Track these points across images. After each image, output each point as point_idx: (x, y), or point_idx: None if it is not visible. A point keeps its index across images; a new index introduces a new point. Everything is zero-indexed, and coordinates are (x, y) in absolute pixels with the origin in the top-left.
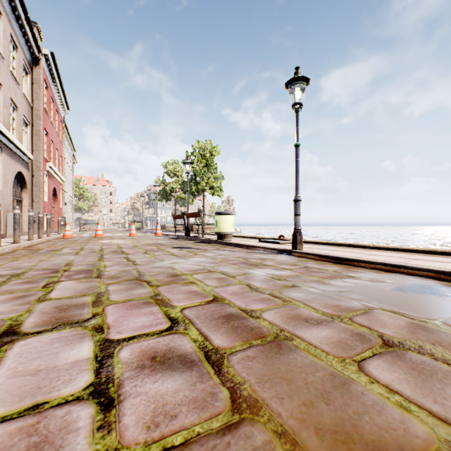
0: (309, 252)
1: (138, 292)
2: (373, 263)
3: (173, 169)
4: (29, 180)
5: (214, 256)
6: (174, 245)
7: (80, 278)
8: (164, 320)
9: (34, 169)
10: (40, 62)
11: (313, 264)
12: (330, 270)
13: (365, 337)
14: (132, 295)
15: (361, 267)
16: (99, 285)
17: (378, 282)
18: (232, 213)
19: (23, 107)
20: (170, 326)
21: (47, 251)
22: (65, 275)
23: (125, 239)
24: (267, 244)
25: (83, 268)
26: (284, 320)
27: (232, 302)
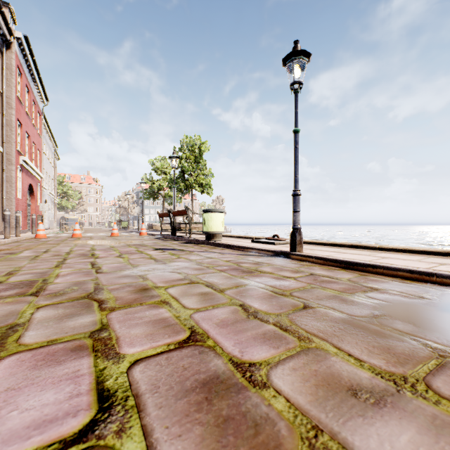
0: (311, 255)
1: (75, 324)
2: (394, 270)
3: (161, 166)
4: None
5: (200, 259)
6: (156, 246)
7: (7, 296)
8: (87, 399)
9: (5, 163)
10: (12, 45)
11: (319, 270)
12: (343, 278)
13: None
14: (63, 330)
15: (378, 274)
16: (25, 310)
17: (416, 299)
18: (221, 211)
19: None
20: (90, 422)
21: (1, 255)
22: None
23: (105, 239)
24: (260, 245)
25: (25, 279)
26: (312, 392)
27: (219, 344)
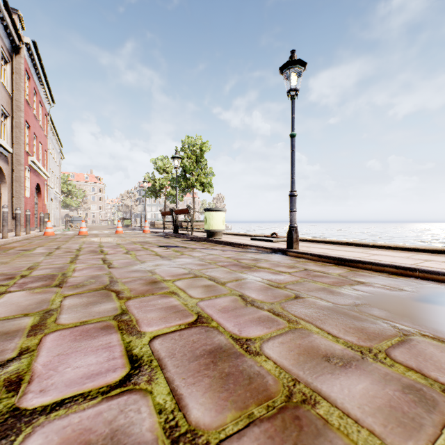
0: (306, 252)
1: (100, 309)
2: (382, 266)
3: (163, 165)
4: (9, 175)
5: (202, 256)
6: (160, 243)
7: (35, 287)
8: (121, 361)
9: (15, 163)
10: (21, 51)
11: (312, 266)
12: (333, 273)
13: (424, 394)
14: (91, 314)
15: (367, 269)
16: (54, 298)
17: (396, 291)
18: (222, 210)
19: (1, 97)
20: (126, 375)
21: (17, 251)
22: (19, 282)
23: (110, 236)
24: (259, 243)
25: (46, 273)
26: (295, 358)
27: (222, 325)
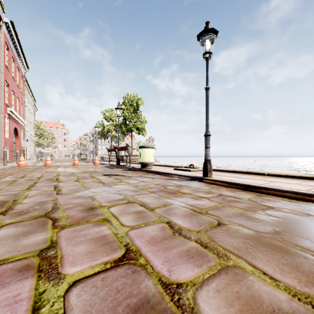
0: (218, 179)
1: (29, 241)
2: (282, 191)
3: (109, 115)
4: None
5: (136, 183)
6: (105, 173)
7: None
8: None
9: None
10: (1, 28)
11: (225, 191)
12: (244, 198)
13: None
14: (16, 248)
15: (270, 194)
16: None
17: (305, 216)
18: (152, 147)
19: None
20: None
21: None
22: None
23: (69, 167)
24: (180, 172)
25: None
26: None
27: (150, 262)
